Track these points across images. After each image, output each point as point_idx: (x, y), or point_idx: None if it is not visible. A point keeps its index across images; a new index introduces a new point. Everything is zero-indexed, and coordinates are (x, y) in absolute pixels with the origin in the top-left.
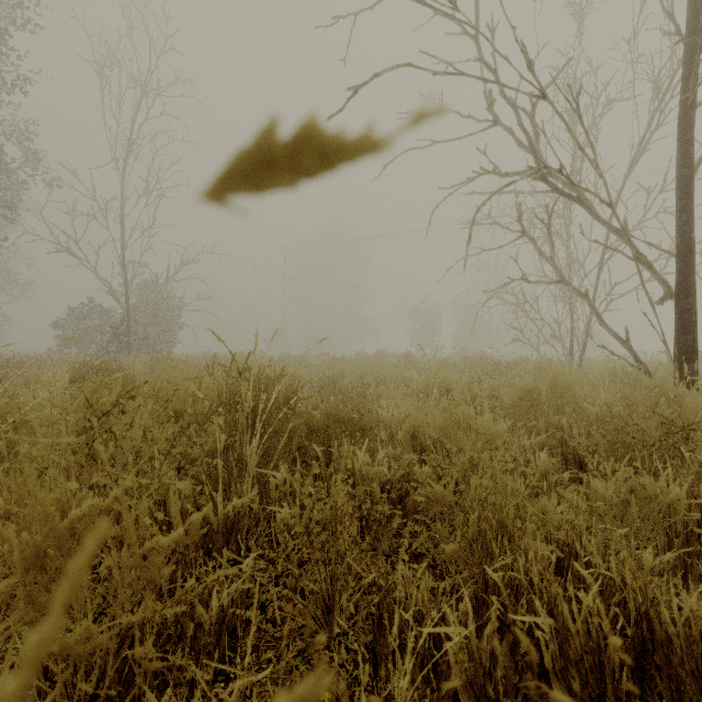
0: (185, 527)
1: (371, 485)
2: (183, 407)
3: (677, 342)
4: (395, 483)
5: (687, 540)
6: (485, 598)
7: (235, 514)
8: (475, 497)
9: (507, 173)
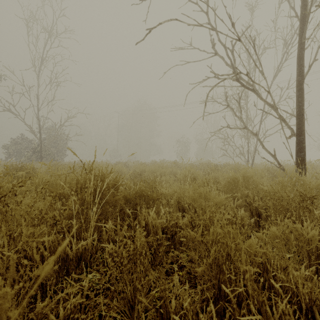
0: (44, 266)
1: (157, 230)
2: (56, 190)
3: (297, 156)
4: (169, 227)
5: (317, 256)
6: (219, 297)
7: (82, 249)
8: (212, 238)
9: (223, 75)
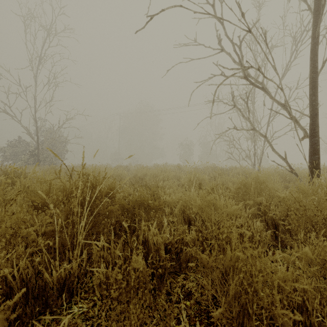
0: None
1: (159, 248)
2: (38, 199)
3: (310, 159)
4: (174, 243)
5: None
6: None
7: (66, 274)
8: (230, 264)
9: (232, 68)
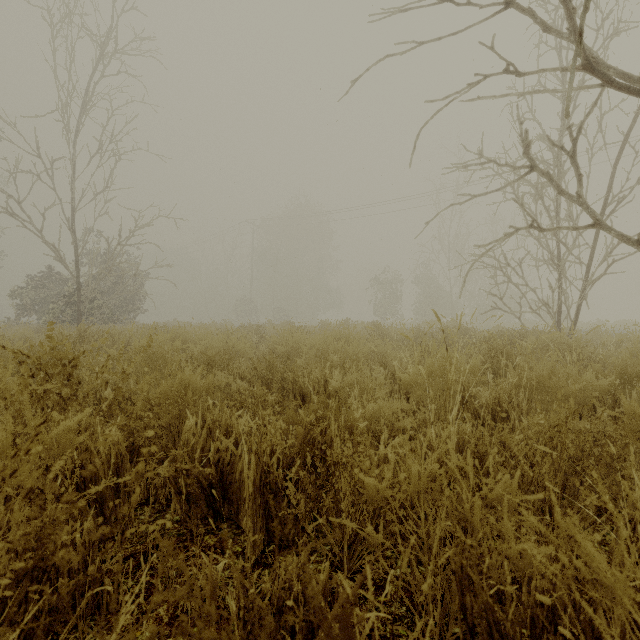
0: None
1: None
2: None
3: None
4: None
5: None
6: None
7: None
8: None
9: None
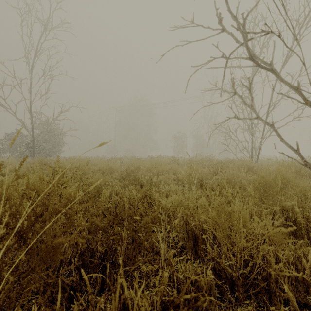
0: None
1: None
2: None
3: None
4: (178, 303)
5: None
6: None
7: None
8: None
9: (248, 32)
